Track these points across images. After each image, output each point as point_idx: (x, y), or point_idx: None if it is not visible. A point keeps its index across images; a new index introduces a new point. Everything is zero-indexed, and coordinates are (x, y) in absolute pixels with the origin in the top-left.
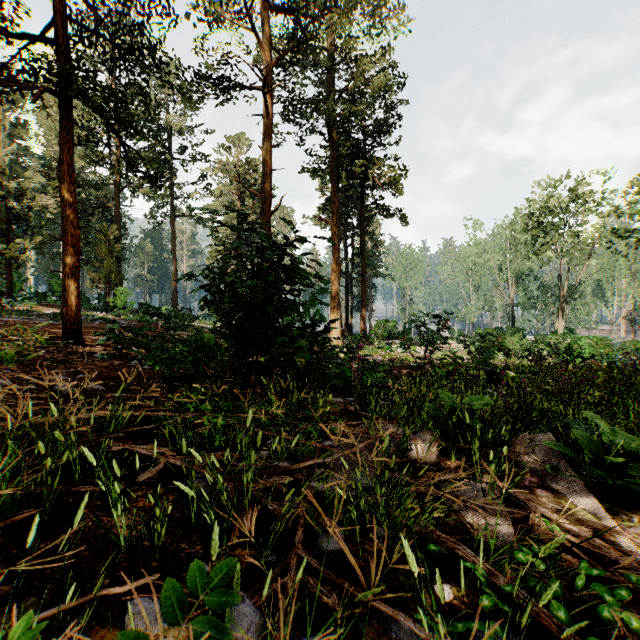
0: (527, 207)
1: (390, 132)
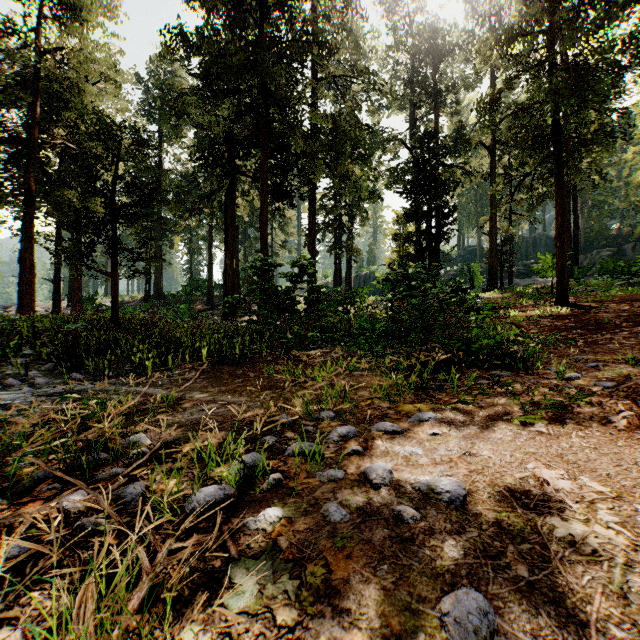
0: None
1: None
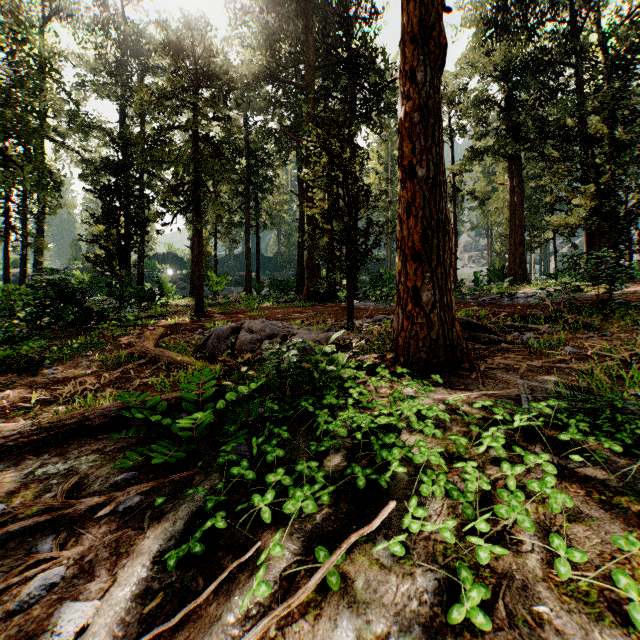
0: None
1: None
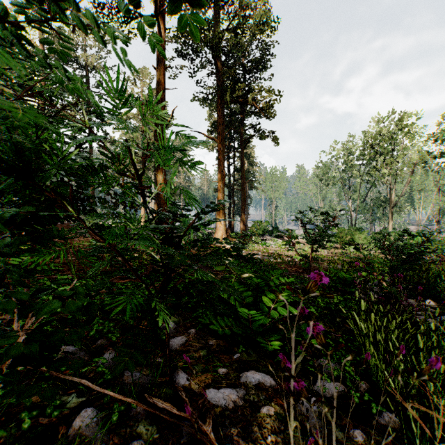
0: (365, 136)
1: (265, 68)
